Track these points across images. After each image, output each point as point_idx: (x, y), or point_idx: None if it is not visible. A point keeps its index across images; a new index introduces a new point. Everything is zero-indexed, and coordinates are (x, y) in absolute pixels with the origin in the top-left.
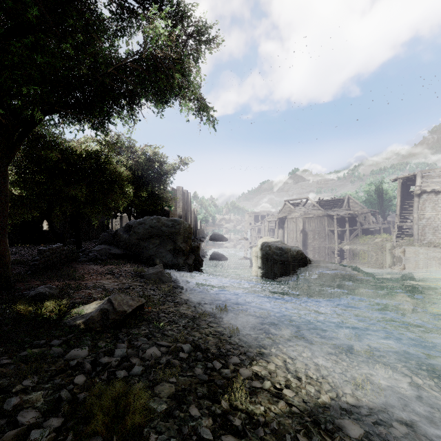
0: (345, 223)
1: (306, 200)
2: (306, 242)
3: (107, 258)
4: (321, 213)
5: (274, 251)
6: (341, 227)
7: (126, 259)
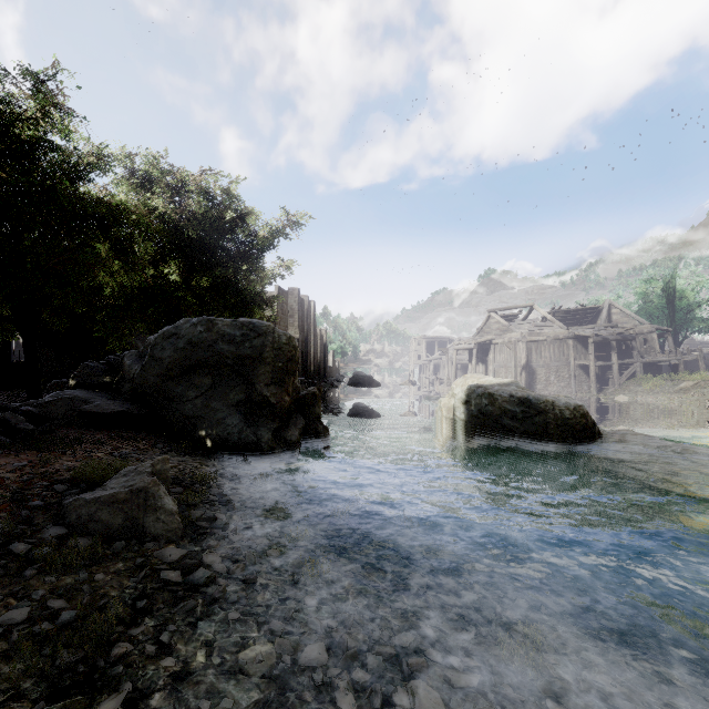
0: (610, 352)
1: (528, 310)
2: (534, 388)
3: (54, 427)
4: (561, 332)
5: (505, 408)
6: (600, 359)
7: (125, 427)
